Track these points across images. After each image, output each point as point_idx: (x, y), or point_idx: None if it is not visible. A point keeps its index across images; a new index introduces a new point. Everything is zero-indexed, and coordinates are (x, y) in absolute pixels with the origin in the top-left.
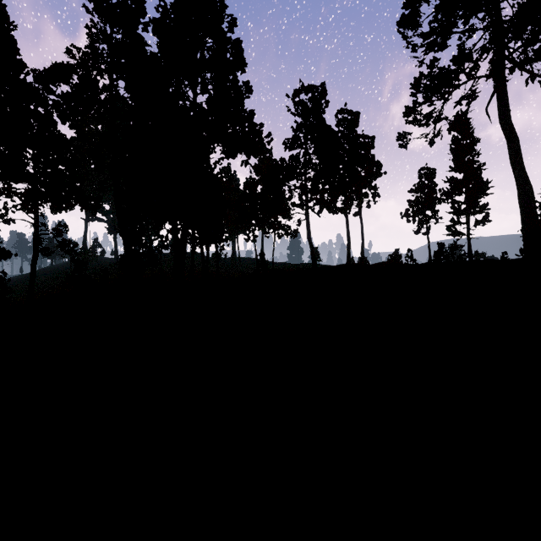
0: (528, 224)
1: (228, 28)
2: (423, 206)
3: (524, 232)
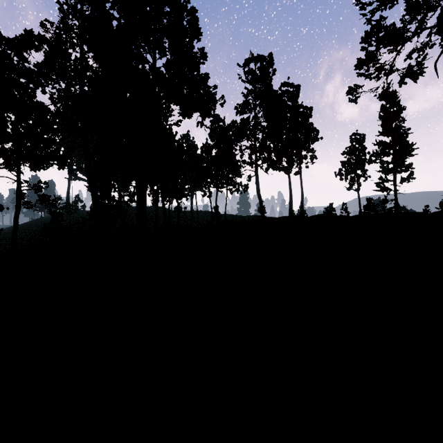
0: None
1: None
2: (355, 166)
3: None
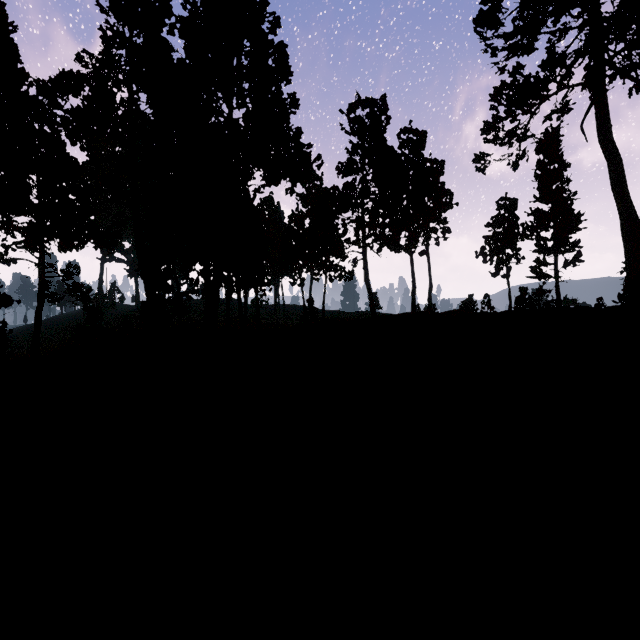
0: (634, 263)
1: (270, 29)
2: (503, 244)
3: (629, 274)
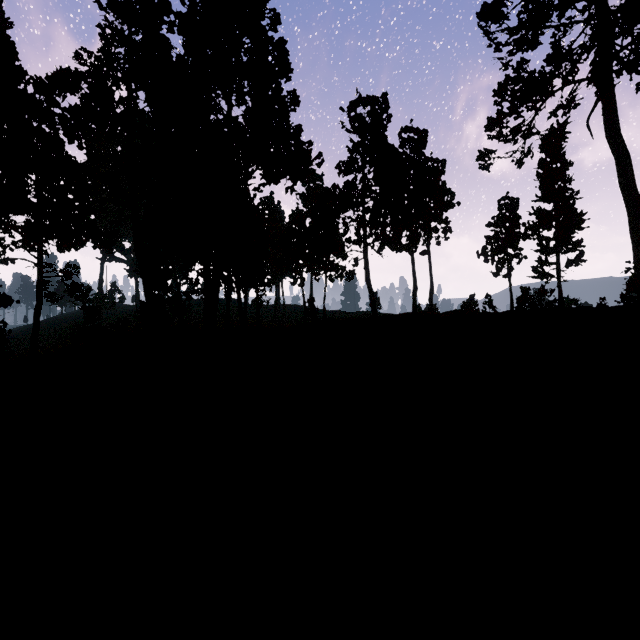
0: None
1: (270, 26)
2: (504, 243)
3: (637, 273)
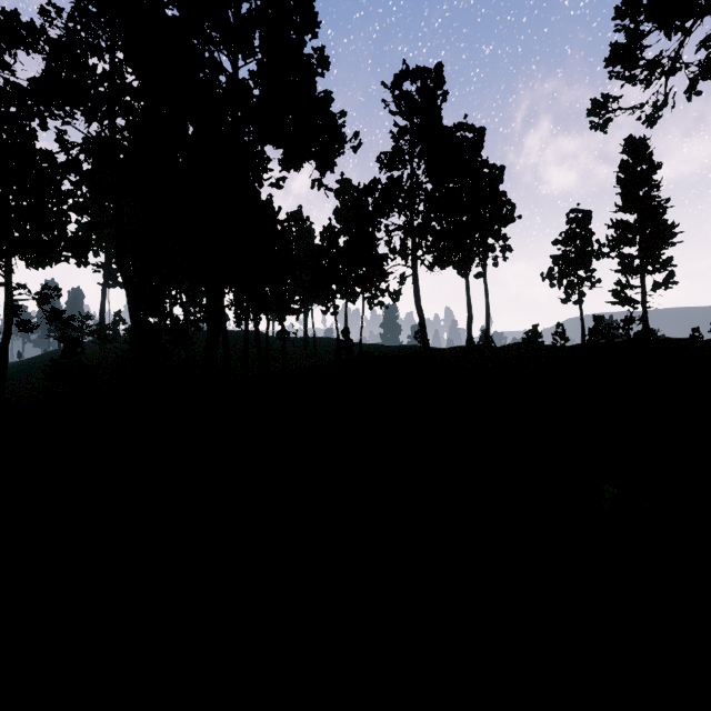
0: None
1: None
2: (575, 263)
3: None
